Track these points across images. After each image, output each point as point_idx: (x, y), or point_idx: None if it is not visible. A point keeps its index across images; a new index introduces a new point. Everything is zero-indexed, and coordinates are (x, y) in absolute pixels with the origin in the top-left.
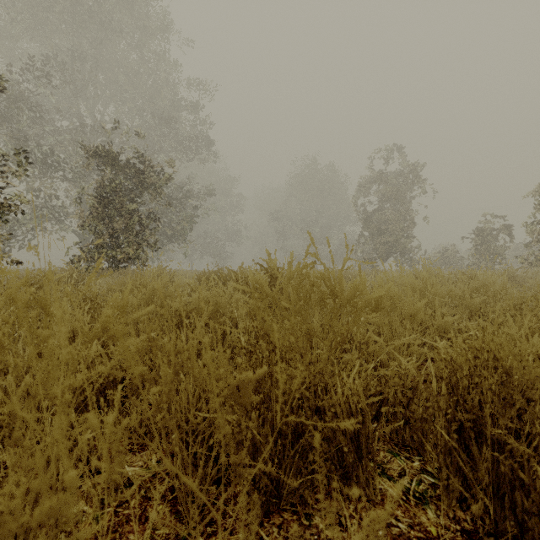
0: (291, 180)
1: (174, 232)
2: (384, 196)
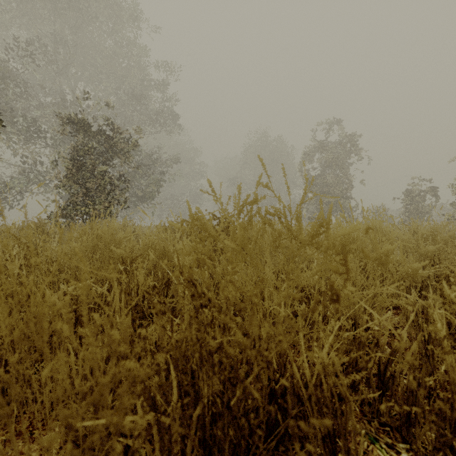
0: (246, 150)
1: (144, 194)
2: (326, 162)
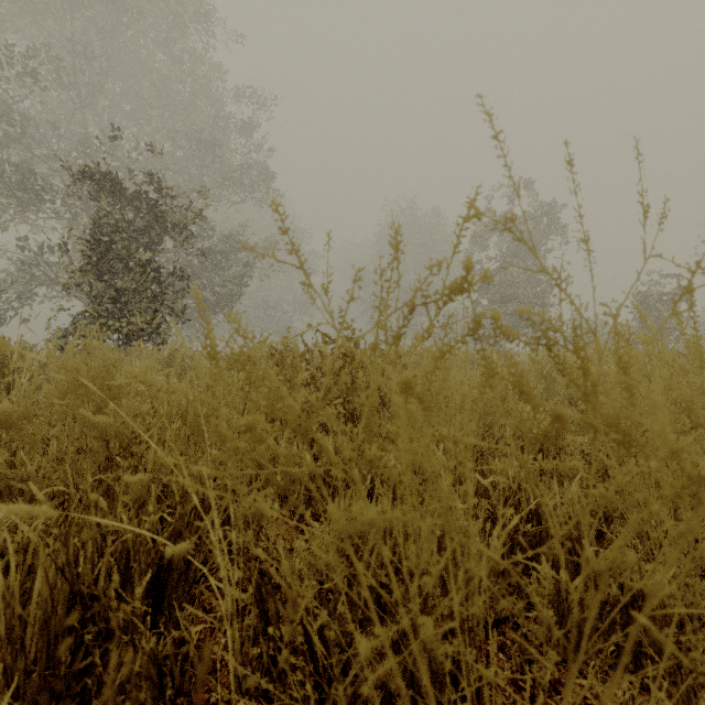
0: (381, 230)
1: (219, 299)
2: (510, 249)
